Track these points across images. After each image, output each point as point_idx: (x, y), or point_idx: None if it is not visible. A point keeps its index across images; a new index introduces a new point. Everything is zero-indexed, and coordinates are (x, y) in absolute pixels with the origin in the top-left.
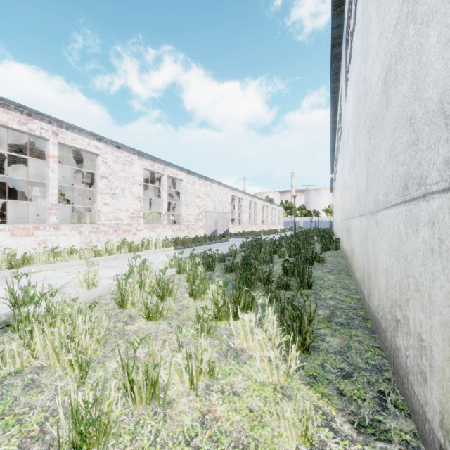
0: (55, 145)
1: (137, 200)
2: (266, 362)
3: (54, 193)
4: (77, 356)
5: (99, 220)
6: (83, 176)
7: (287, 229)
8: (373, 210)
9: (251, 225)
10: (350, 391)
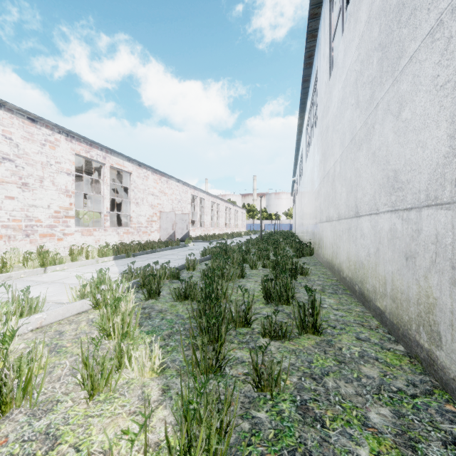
0: None
1: (64, 194)
2: None
3: None
4: None
5: None
6: None
7: (250, 232)
8: None
9: (213, 228)
10: None
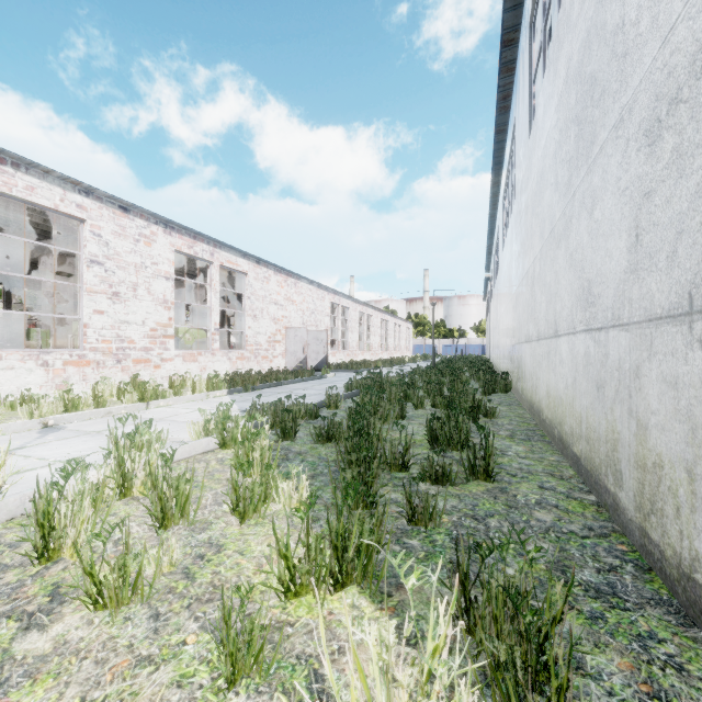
0: None
1: (162, 305)
2: None
3: None
4: None
5: (85, 341)
6: (60, 261)
7: (418, 358)
8: (674, 311)
9: (362, 351)
10: None
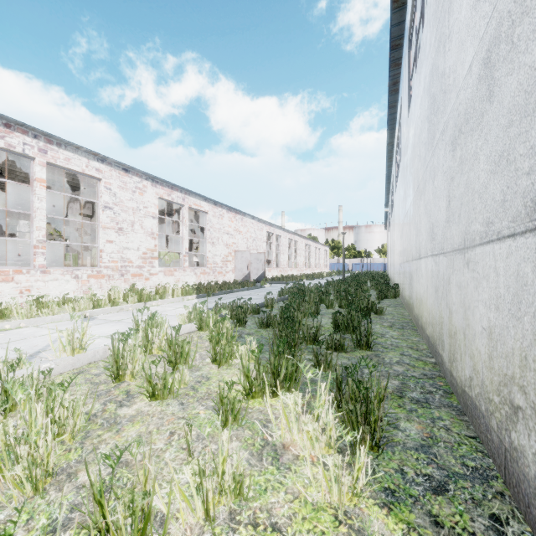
0: (43, 165)
1: (150, 236)
2: (321, 473)
3: (41, 226)
4: (30, 468)
5: (101, 261)
6: (81, 206)
7: (333, 273)
8: (460, 246)
9: (291, 268)
10: (449, 517)
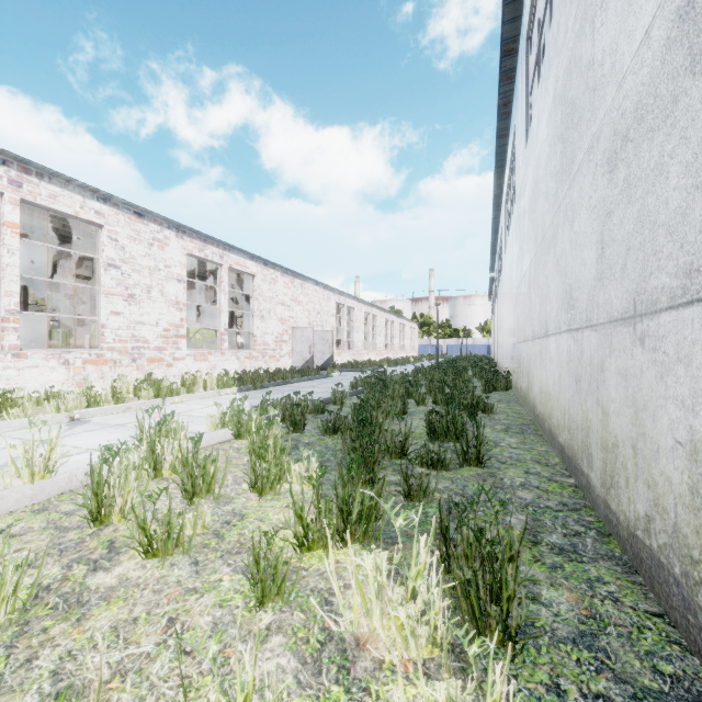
0: (16, 204)
1: (174, 307)
2: None
3: (13, 291)
4: None
5: (103, 341)
6: (77, 264)
7: (423, 357)
8: (625, 314)
9: (368, 351)
10: None
